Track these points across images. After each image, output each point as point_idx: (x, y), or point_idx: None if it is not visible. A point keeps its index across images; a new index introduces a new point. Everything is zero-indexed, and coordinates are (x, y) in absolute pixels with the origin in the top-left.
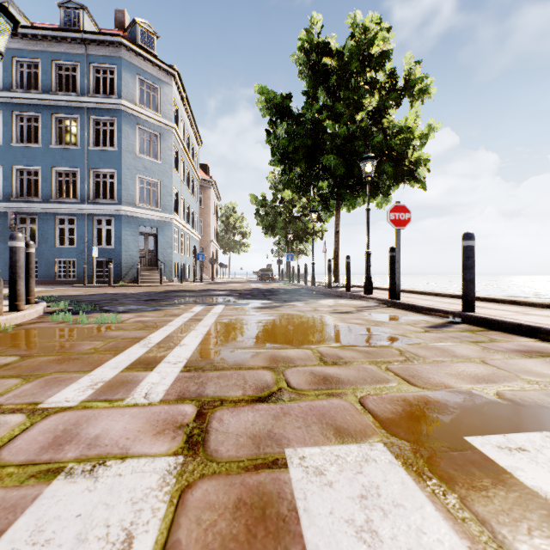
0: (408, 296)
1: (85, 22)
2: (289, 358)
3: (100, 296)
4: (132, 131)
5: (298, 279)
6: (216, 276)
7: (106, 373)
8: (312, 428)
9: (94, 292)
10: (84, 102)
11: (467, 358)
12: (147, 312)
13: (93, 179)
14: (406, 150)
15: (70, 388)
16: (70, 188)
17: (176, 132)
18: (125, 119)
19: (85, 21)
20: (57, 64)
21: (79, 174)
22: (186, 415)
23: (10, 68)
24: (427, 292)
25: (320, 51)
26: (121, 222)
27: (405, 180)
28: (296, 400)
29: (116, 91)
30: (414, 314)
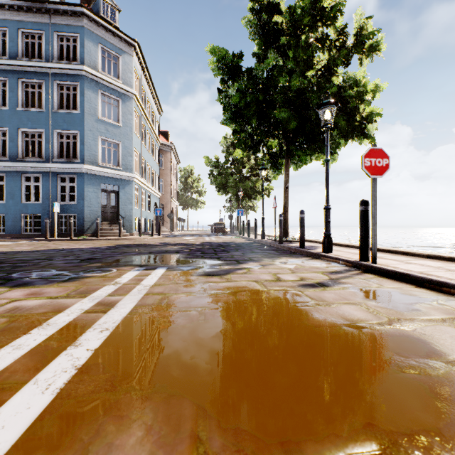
0: None
1: None
2: None
3: (41, 254)
4: (94, 95)
5: (248, 233)
6: (176, 229)
7: None
8: None
9: (44, 247)
10: (49, 68)
11: None
12: (55, 284)
13: (57, 139)
14: (357, 105)
15: None
16: (36, 148)
17: (137, 99)
18: (87, 84)
19: None
20: (23, 32)
21: (44, 134)
22: None
23: None
24: (392, 250)
25: (271, 11)
26: (84, 179)
27: (354, 137)
28: None
29: (79, 58)
30: (418, 290)
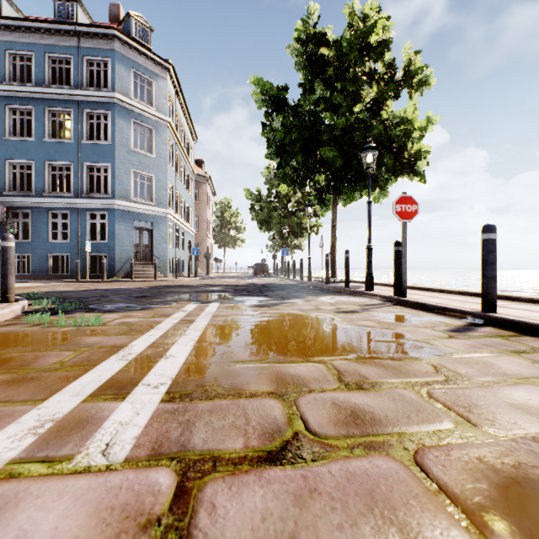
0: (412, 292)
1: (79, 15)
2: (299, 378)
3: (90, 293)
4: (126, 124)
5: (294, 274)
6: (212, 270)
7: (62, 404)
8: (361, 529)
9: (85, 288)
10: (78, 95)
11: (523, 378)
12: (135, 311)
13: (86, 173)
14: (405, 142)
15: (3, 434)
16: (64, 182)
17: (171, 126)
18: (119, 113)
19: (79, 13)
20: (50, 56)
21: (72, 167)
22: (159, 495)
23: (3, 60)
24: (431, 288)
25: (317, 41)
26: (115, 216)
27: (403, 174)
28: (322, 459)
29: (110, 84)
30: (427, 314)
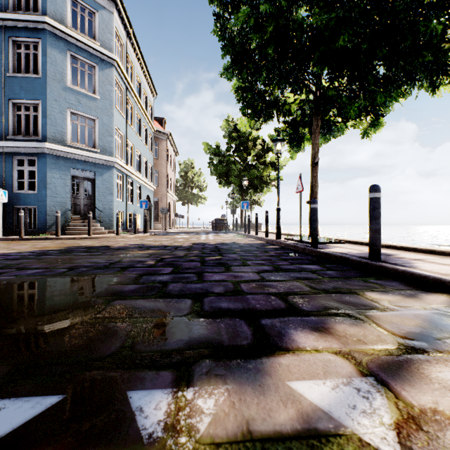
0: None
1: None
2: None
3: None
4: (61, 56)
5: (256, 230)
6: (174, 226)
7: None
8: None
9: None
10: (1, 20)
11: None
12: None
13: (13, 111)
14: None
15: None
16: None
17: (119, 67)
18: (51, 42)
19: None
20: None
21: None
22: None
23: None
24: None
25: None
26: (46, 162)
27: (428, 78)
28: None
29: (40, 8)
30: None
